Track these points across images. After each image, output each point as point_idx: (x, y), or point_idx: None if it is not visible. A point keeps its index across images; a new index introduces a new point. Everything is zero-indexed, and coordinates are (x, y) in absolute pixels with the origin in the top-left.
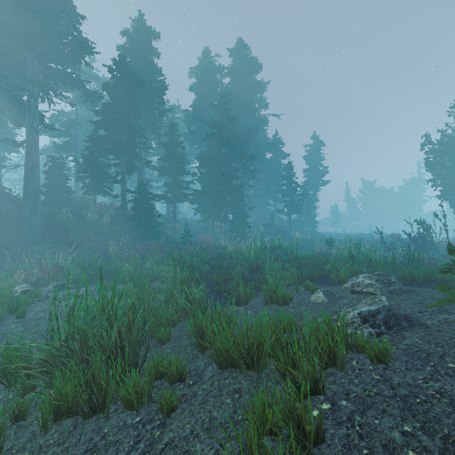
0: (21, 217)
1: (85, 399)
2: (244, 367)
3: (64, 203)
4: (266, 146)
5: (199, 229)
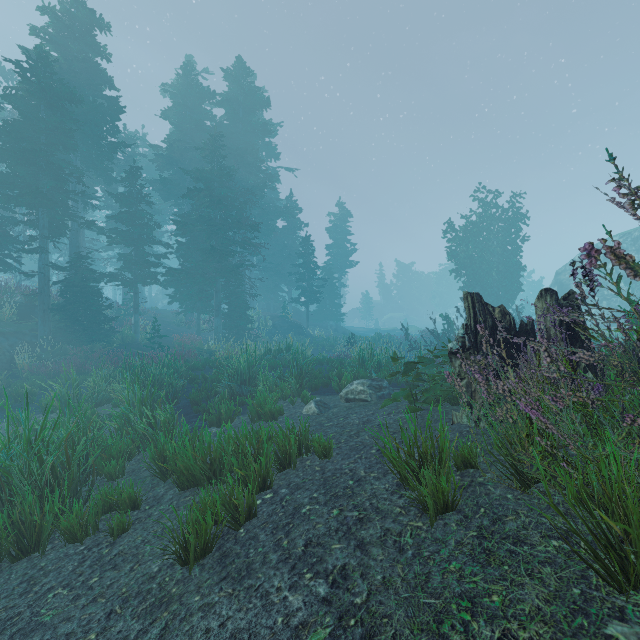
0: None
1: (12, 541)
2: (206, 483)
3: None
4: (276, 211)
5: (177, 324)
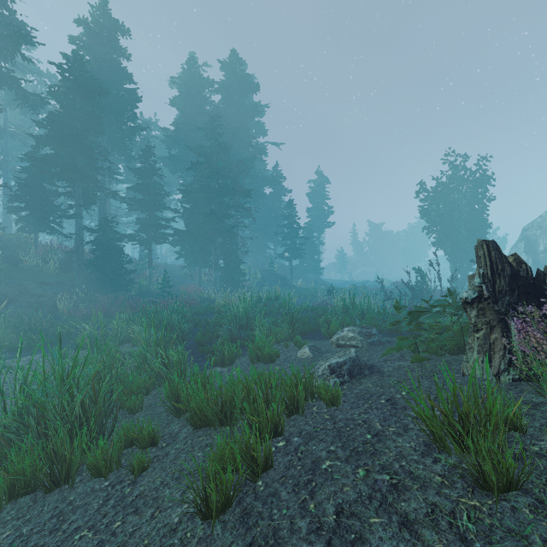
0: None
1: (46, 473)
2: (218, 424)
3: None
4: (264, 180)
5: (182, 277)
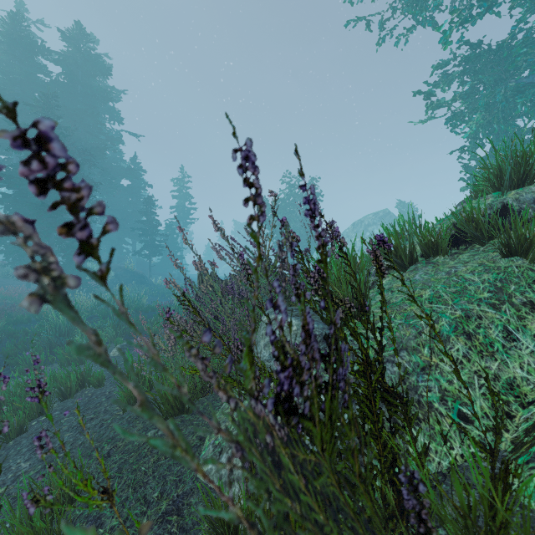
0: None
1: None
2: None
3: None
4: (119, 171)
5: (2, 276)
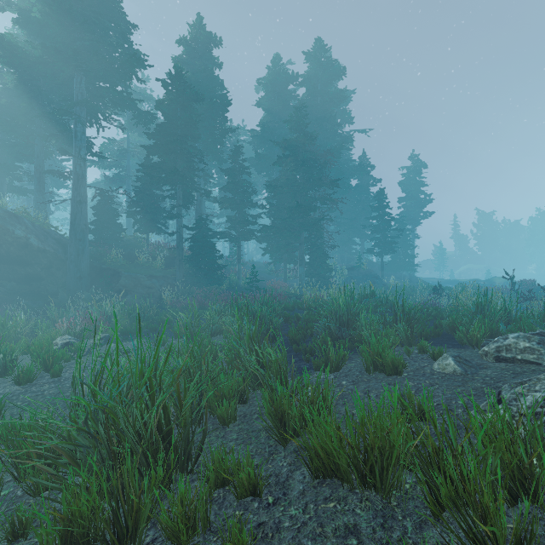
0: (68, 259)
1: (108, 519)
2: (357, 482)
3: (113, 243)
4: (350, 170)
5: (268, 273)
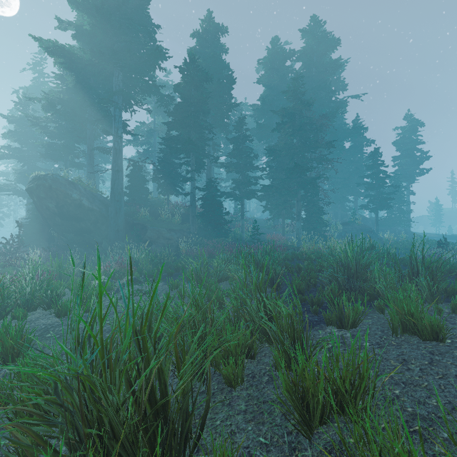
0: (109, 216)
1: None
2: None
3: (142, 203)
4: (344, 133)
5: (267, 228)
